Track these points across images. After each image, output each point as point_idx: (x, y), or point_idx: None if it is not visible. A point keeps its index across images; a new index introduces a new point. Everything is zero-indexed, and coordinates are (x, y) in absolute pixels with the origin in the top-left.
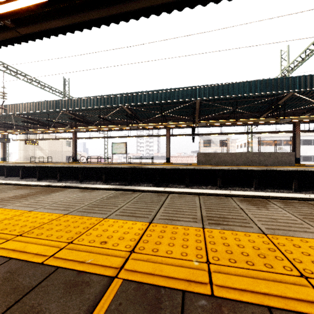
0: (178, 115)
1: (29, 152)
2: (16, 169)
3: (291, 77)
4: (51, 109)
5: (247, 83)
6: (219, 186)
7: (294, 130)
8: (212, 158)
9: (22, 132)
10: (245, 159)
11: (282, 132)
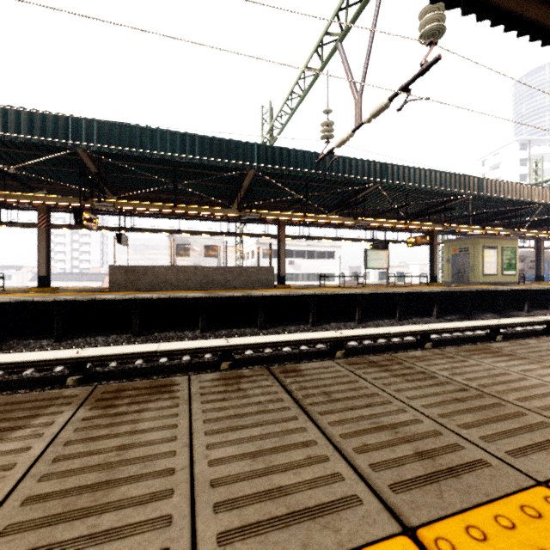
0: (65, 180)
1: None
2: None
3: (247, 142)
4: None
5: (177, 135)
6: (135, 333)
7: (279, 233)
8: (140, 276)
9: None
10: (202, 279)
11: (272, 237)
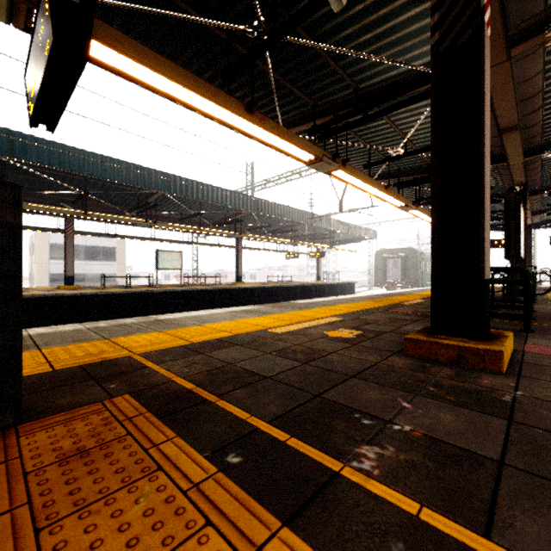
0: None
1: None
2: None
3: None
4: None
5: None
6: None
7: None
8: None
9: None
10: None
11: None
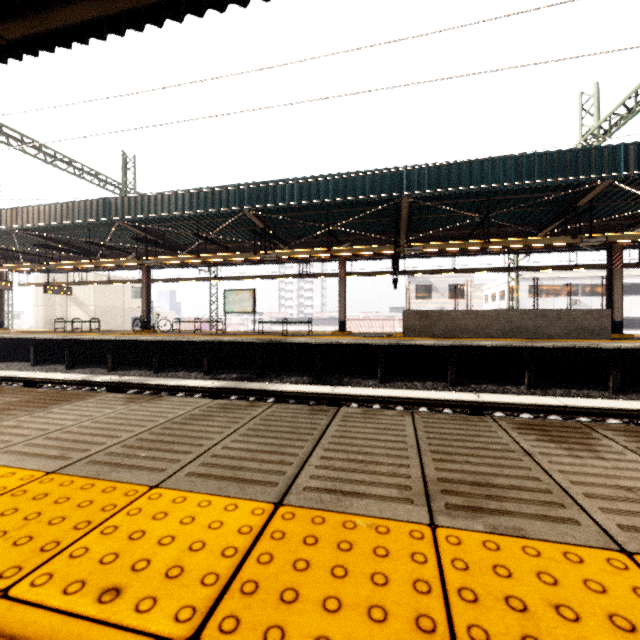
0: (363, 230)
1: (56, 310)
2: (24, 344)
3: (607, 146)
4: (93, 217)
5: (512, 159)
6: (451, 382)
7: (609, 262)
8: (435, 322)
9: (35, 267)
10: (506, 325)
11: (583, 268)
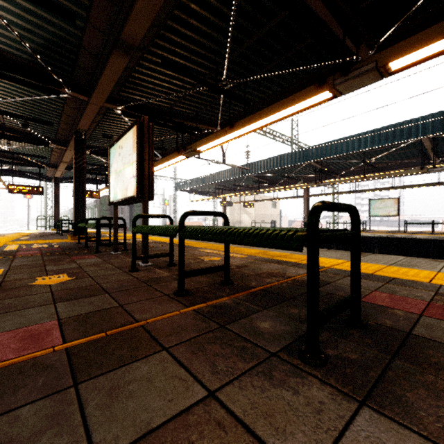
0: None
1: (235, 216)
2: None
3: None
4: (297, 161)
5: None
6: None
7: None
8: None
9: (252, 193)
10: None
11: None
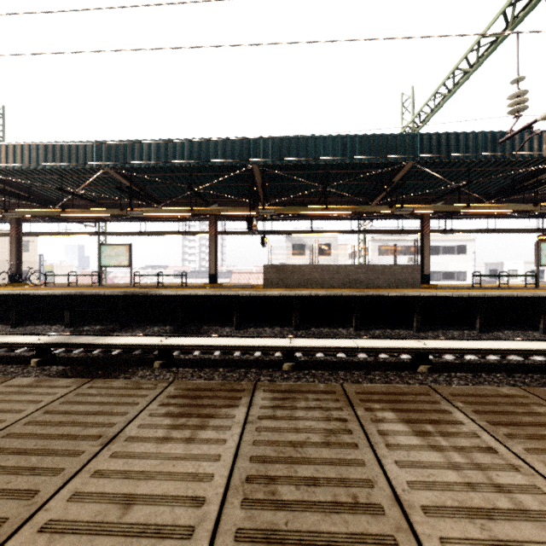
0: (230, 194)
1: None
2: None
3: (408, 134)
4: None
5: (339, 139)
6: (295, 327)
7: (421, 228)
8: (289, 275)
9: None
10: (345, 277)
11: (407, 232)
